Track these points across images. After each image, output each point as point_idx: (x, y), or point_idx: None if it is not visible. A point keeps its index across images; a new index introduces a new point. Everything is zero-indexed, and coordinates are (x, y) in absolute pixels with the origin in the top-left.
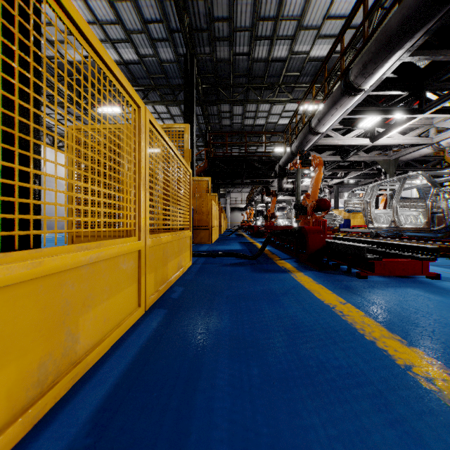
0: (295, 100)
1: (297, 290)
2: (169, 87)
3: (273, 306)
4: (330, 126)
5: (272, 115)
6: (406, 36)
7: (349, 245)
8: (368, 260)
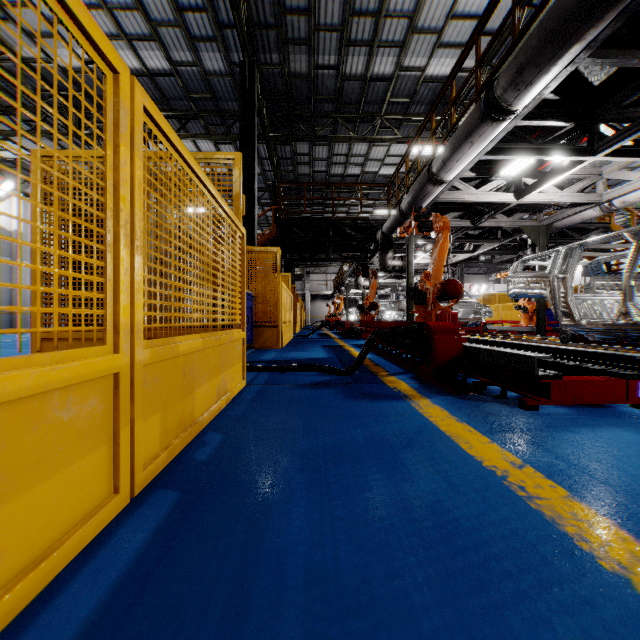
0: (404, 139)
1: (427, 437)
2: (218, 114)
3: (390, 476)
4: (460, 171)
5: (371, 161)
6: (590, 18)
7: (504, 352)
8: (540, 379)
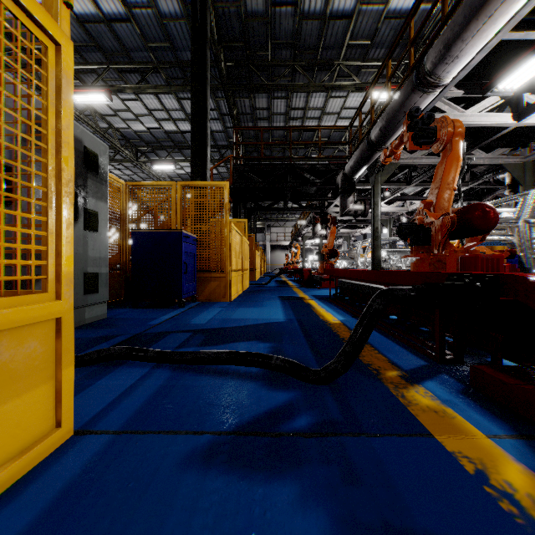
0: (363, 85)
1: None
2: (177, 65)
3: None
4: (462, 69)
5: (327, 115)
6: None
7: None
8: None
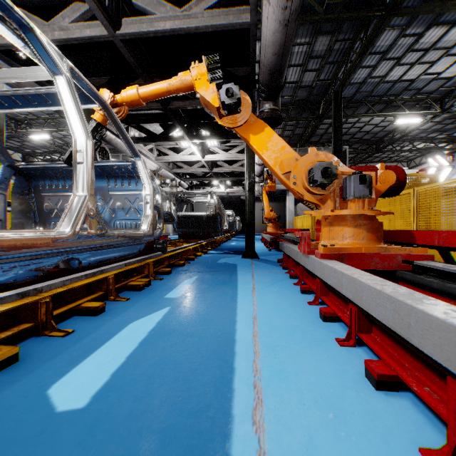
0: None
1: None
2: None
3: None
4: None
5: None
6: (280, 67)
7: None
8: None
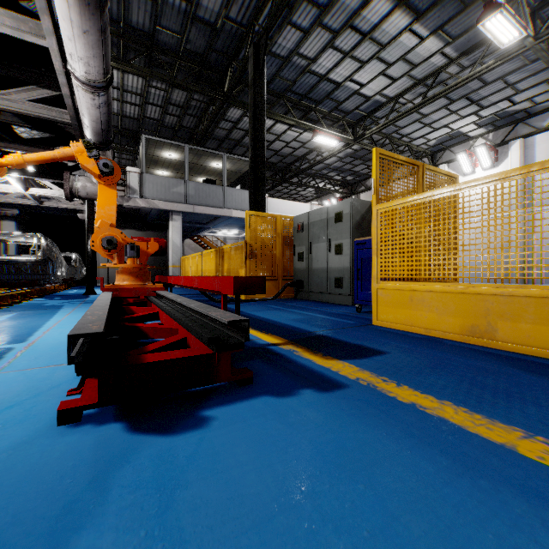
0: None
1: None
2: None
3: None
4: None
5: None
6: None
7: None
8: None
